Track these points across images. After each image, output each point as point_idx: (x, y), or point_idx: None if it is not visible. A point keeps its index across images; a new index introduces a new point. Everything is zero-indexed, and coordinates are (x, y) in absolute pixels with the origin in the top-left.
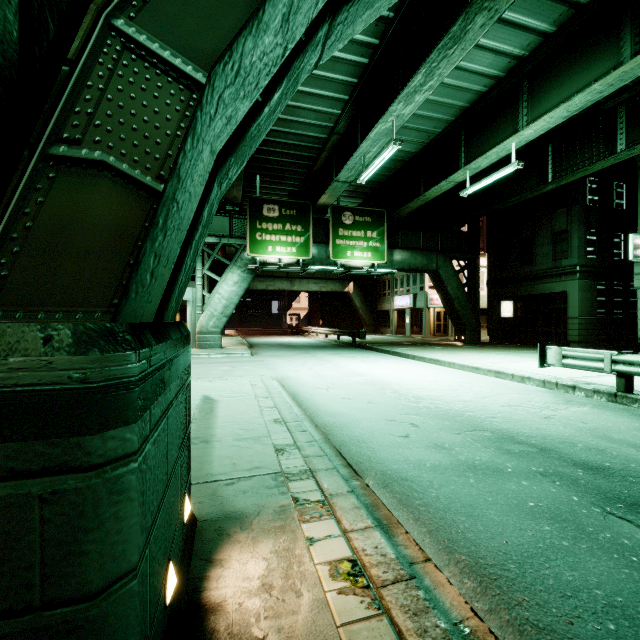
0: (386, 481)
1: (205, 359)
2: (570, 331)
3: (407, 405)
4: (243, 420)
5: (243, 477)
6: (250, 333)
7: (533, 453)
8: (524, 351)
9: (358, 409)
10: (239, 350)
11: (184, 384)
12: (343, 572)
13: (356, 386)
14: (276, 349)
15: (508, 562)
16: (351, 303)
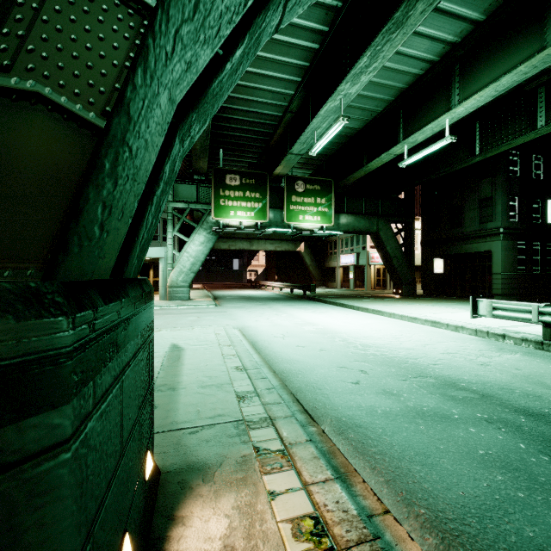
0: (341, 428)
1: (175, 310)
2: (494, 285)
3: (356, 352)
4: (207, 367)
5: (206, 425)
6: (215, 287)
7: (476, 399)
8: (455, 303)
9: (312, 356)
10: (205, 302)
11: (146, 341)
12: (306, 531)
13: (309, 335)
14: (237, 301)
15: (467, 516)
16: (302, 261)
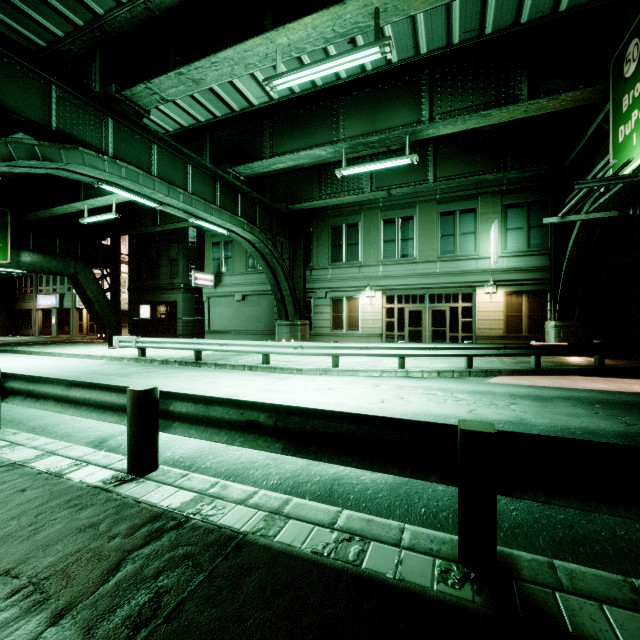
0: None
1: None
2: (179, 328)
3: None
4: None
5: None
6: None
7: None
8: None
9: None
10: None
11: None
12: None
13: None
14: None
15: None
16: None
